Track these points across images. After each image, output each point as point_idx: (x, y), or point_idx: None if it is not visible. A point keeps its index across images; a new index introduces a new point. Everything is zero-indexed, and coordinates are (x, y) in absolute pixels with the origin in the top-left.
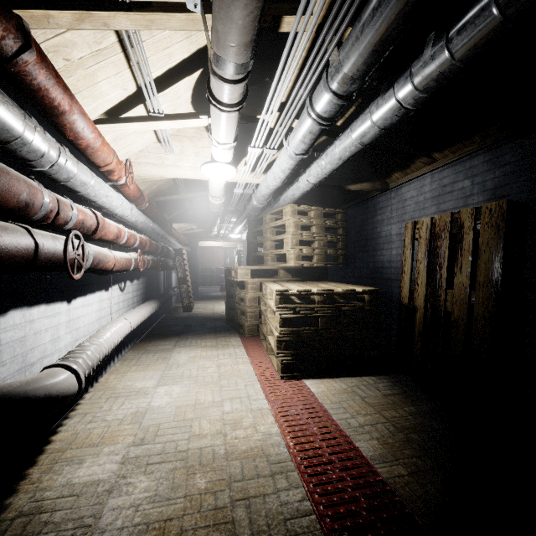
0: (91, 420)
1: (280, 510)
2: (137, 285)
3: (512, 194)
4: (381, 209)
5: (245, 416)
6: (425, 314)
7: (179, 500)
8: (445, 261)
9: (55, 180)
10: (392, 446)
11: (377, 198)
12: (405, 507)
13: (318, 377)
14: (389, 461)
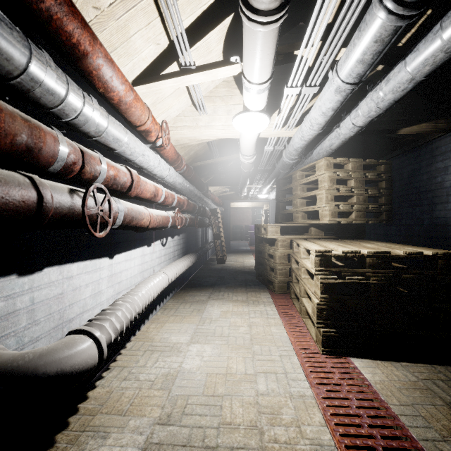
0: (126, 376)
1: None
2: (178, 240)
3: None
4: (443, 154)
5: (284, 404)
6: None
7: None
8: None
9: (87, 135)
10: None
11: (436, 142)
12: None
13: (369, 356)
14: None
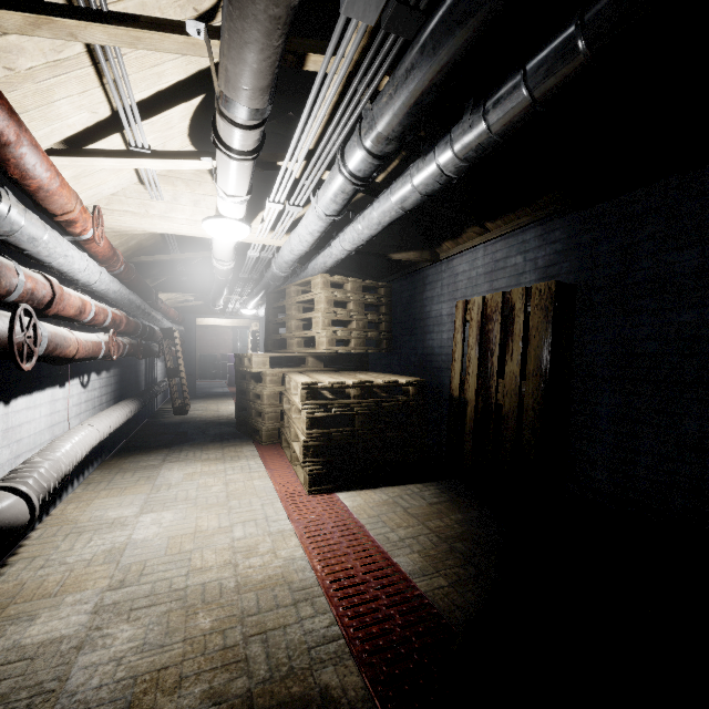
0: (43, 564)
1: (304, 639)
2: (107, 378)
3: (562, 275)
4: (431, 284)
5: (262, 541)
6: (477, 408)
7: (177, 645)
8: (496, 347)
9: None
10: (434, 558)
11: (426, 271)
12: (443, 618)
13: (355, 489)
14: (429, 573)
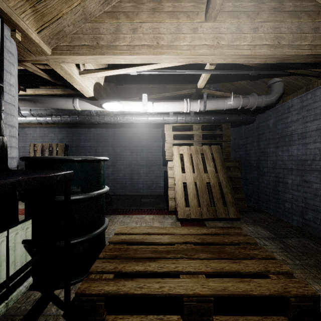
0: None
1: None
2: None
3: (65, 142)
4: None
5: None
6: None
7: None
8: None
9: None
10: None
11: None
12: None
13: None
14: None
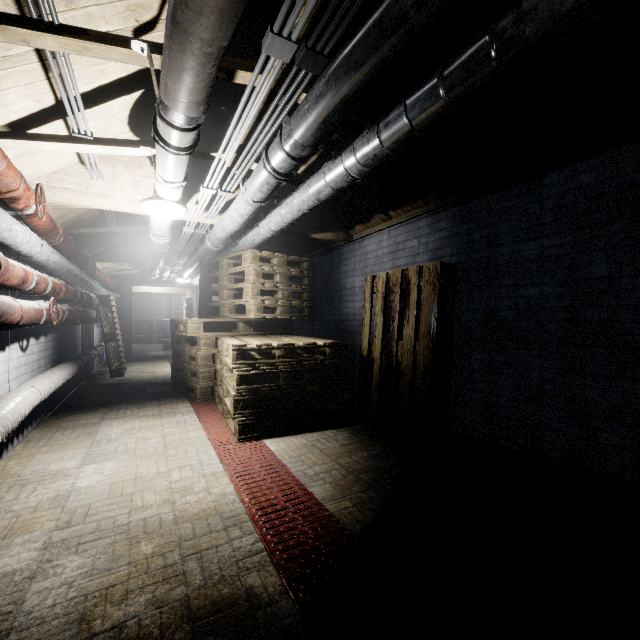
0: None
1: (233, 554)
2: (45, 343)
3: (447, 256)
4: (346, 260)
5: (197, 482)
6: (381, 365)
7: (122, 568)
8: (396, 315)
9: None
10: (342, 487)
11: (342, 249)
12: (346, 530)
13: (279, 436)
14: (338, 498)
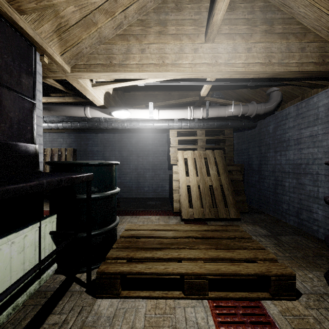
0: None
1: None
2: None
3: (73, 146)
4: None
5: None
6: None
7: None
8: None
9: None
10: None
11: None
12: None
13: None
14: None
